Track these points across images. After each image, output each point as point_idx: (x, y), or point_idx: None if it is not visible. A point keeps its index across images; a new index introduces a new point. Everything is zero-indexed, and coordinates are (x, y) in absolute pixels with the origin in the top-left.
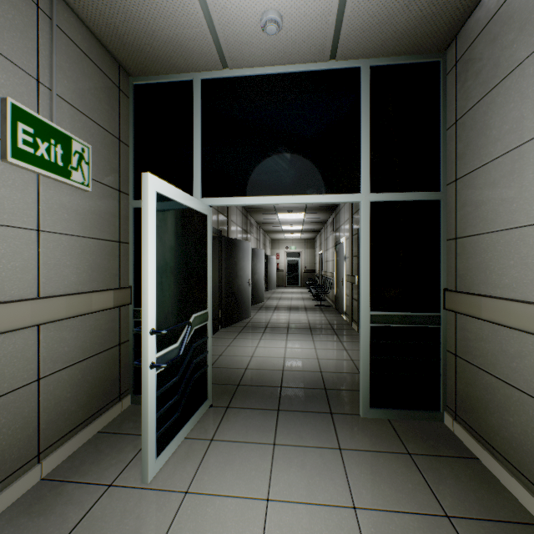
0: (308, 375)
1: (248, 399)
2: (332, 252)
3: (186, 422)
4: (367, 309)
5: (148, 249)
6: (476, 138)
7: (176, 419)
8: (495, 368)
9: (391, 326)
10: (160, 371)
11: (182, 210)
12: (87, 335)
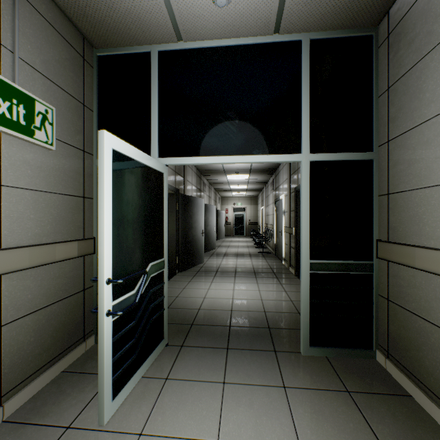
0: (253, 315)
1: (200, 338)
2: (272, 207)
3: (143, 362)
4: (307, 258)
5: (105, 202)
6: (409, 102)
7: (133, 360)
8: (428, 313)
9: (329, 273)
10: (117, 317)
11: (139, 168)
12: (51, 283)
